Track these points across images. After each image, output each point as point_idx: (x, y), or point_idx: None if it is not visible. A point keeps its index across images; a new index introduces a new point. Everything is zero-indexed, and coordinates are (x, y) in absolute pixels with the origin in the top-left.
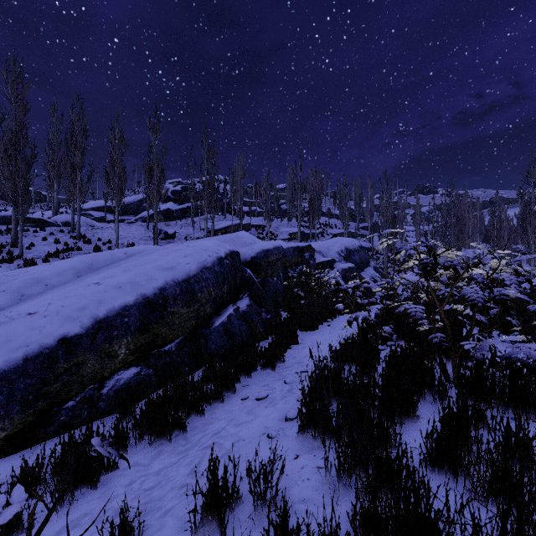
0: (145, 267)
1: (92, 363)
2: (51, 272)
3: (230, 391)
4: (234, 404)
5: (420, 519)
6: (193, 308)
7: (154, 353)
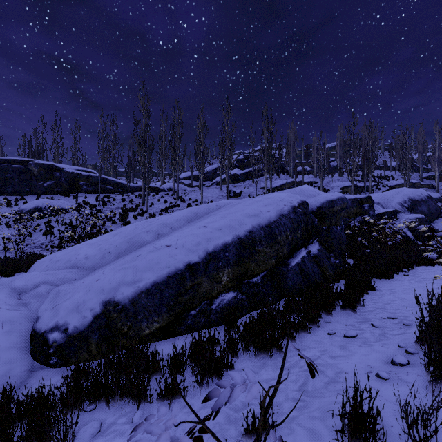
0: (236, 214)
1: (206, 285)
2: (173, 219)
3: (314, 324)
4: (321, 337)
5: None
6: (274, 249)
7: (245, 282)
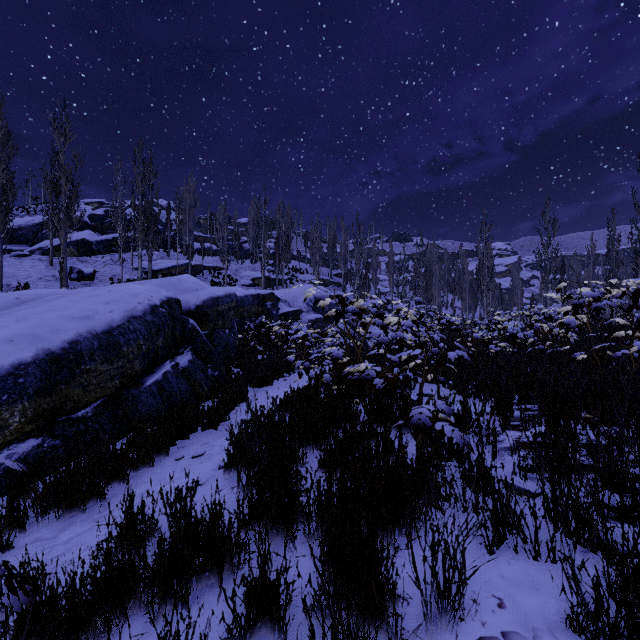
0: (48, 316)
1: None
2: None
3: (163, 454)
4: (166, 466)
5: (290, 493)
6: (117, 365)
7: (62, 420)
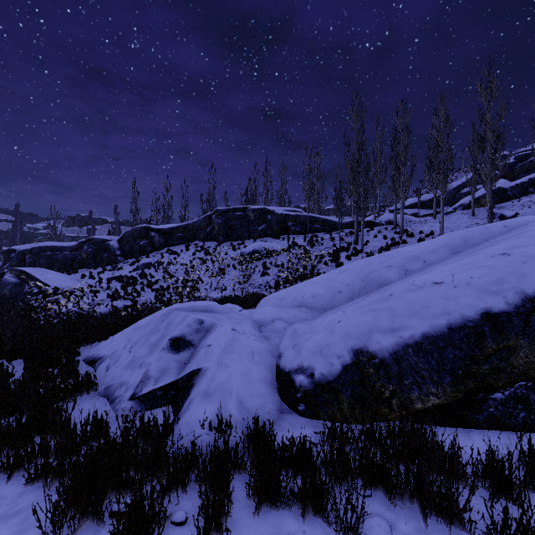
0: None
1: (524, 353)
2: (425, 250)
3: None
4: None
5: None
6: None
7: None
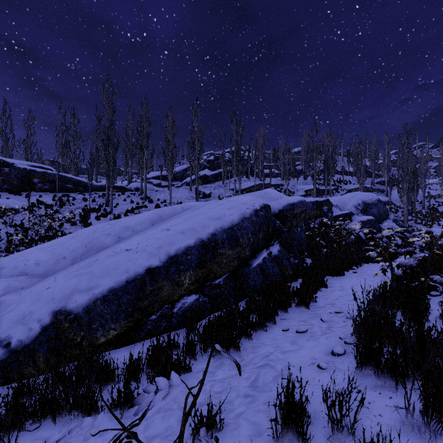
0: (199, 217)
1: (167, 289)
2: (135, 222)
3: (271, 322)
4: (276, 334)
5: None
6: (236, 251)
7: (208, 284)
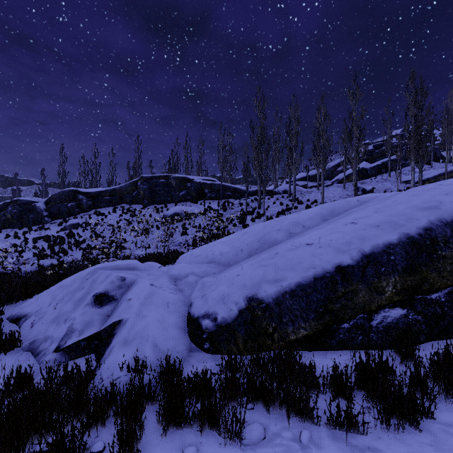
0: (397, 207)
1: (362, 294)
2: (304, 217)
3: None
4: None
5: None
6: None
7: (418, 298)
